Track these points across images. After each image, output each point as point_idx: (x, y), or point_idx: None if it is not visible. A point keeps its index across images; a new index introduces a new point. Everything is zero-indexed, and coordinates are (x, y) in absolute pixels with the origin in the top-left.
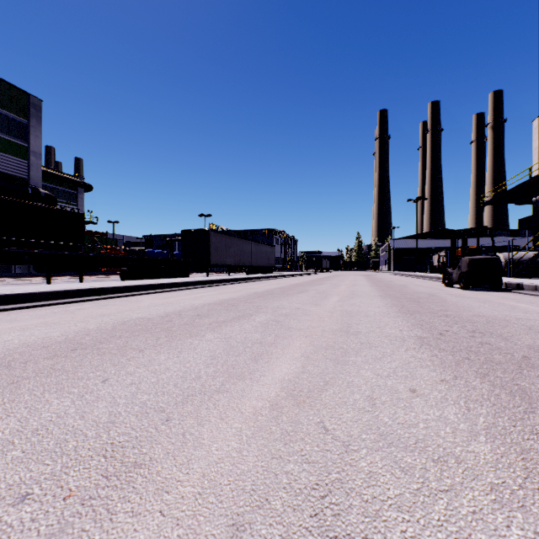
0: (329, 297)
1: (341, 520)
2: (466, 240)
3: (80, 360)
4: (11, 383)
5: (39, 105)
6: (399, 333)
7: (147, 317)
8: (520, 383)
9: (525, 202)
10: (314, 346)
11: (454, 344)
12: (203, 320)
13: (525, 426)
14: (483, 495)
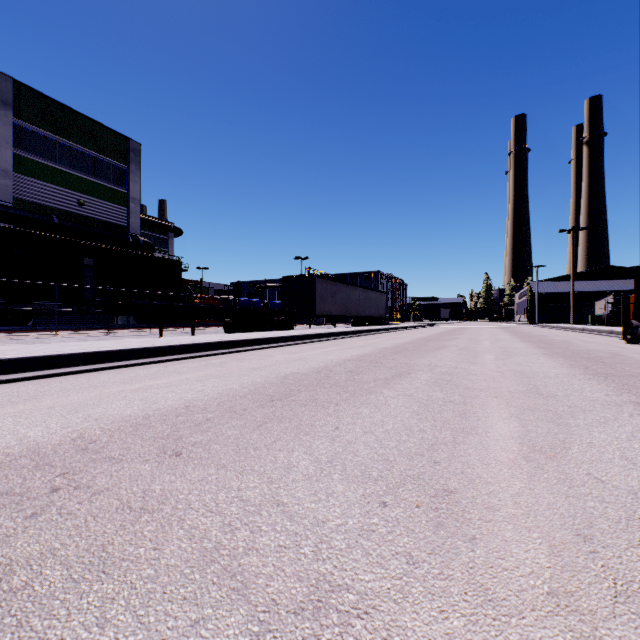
0: (481, 355)
1: None
2: None
3: (290, 409)
4: (258, 426)
5: (137, 149)
6: (606, 397)
7: (301, 373)
8: None
9: None
10: (515, 407)
11: None
12: (362, 377)
13: None
14: None
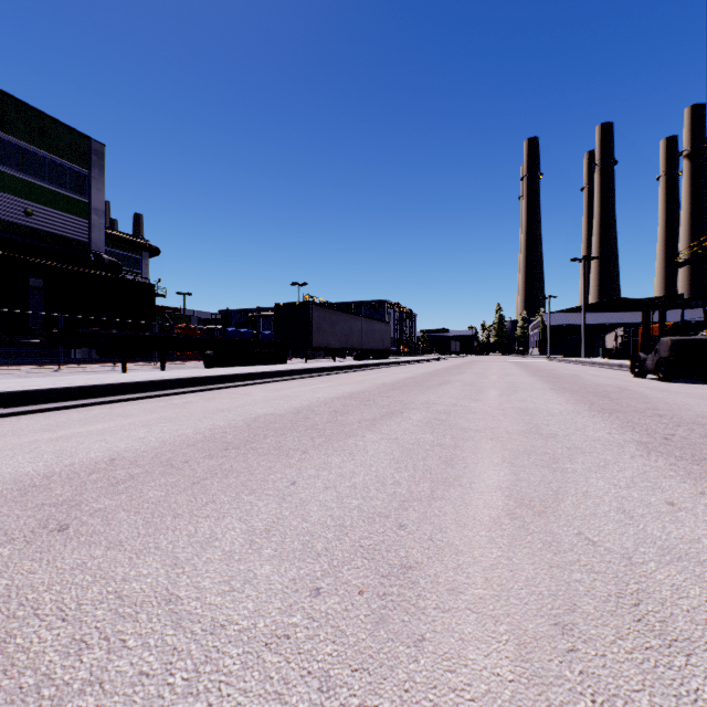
0: (485, 391)
1: (671, 626)
2: (664, 314)
3: (244, 460)
4: (193, 483)
5: (101, 151)
6: (609, 436)
7: (277, 414)
8: None
9: None
10: (510, 450)
11: (692, 452)
12: (347, 417)
13: None
14: None
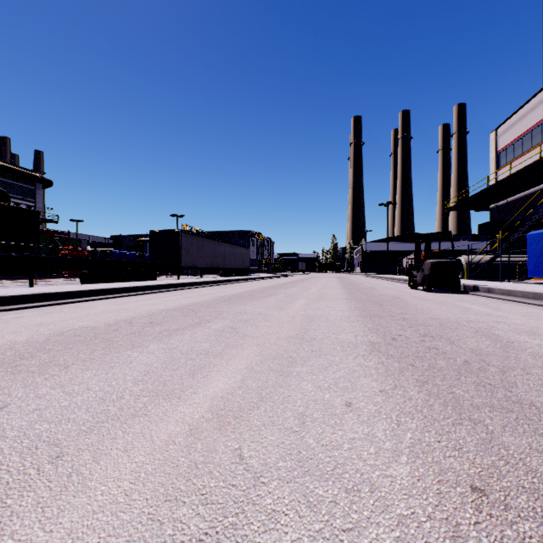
0: (296, 301)
1: None
2: (429, 244)
3: None
4: None
5: None
6: (354, 338)
7: (92, 326)
8: (455, 391)
9: (484, 209)
10: (263, 356)
11: (403, 350)
12: (154, 328)
13: (449, 441)
14: (388, 532)
